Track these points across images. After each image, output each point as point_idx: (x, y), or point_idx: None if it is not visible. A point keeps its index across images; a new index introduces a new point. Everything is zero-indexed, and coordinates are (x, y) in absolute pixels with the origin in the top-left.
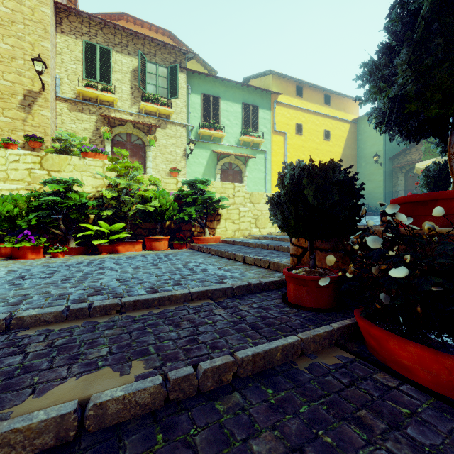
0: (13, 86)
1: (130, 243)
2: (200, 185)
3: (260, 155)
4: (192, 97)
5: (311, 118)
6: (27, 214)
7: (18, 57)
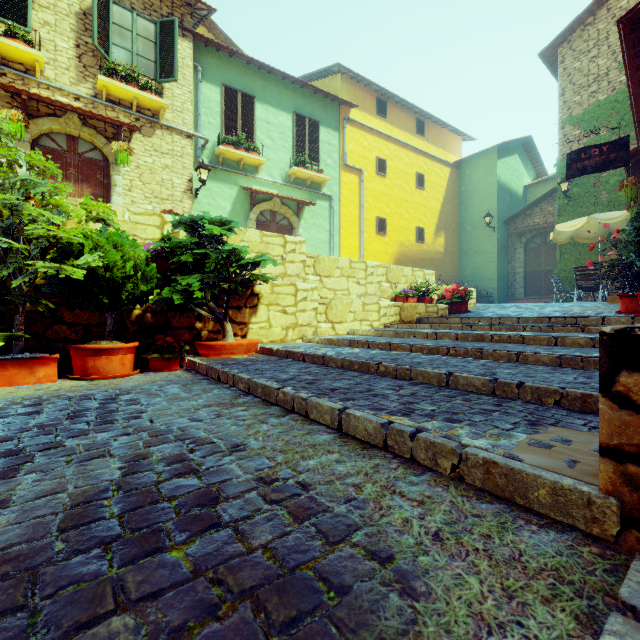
0: None
1: (18, 363)
2: (212, 226)
3: (323, 203)
4: (205, 88)
5: (399, 153)
6: None
7: None
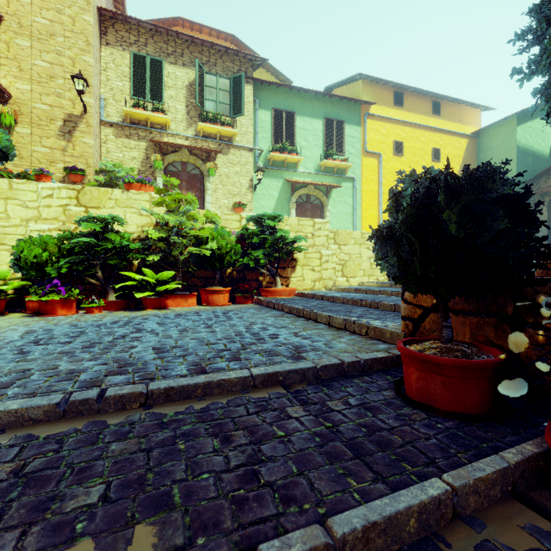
0: (52, 110)
1: (181, 296)
2: (269, 221)
3: (347, 184)
4: (260, 114)
5: (415, 134)
6: (58, 260)
7: (58, 76)
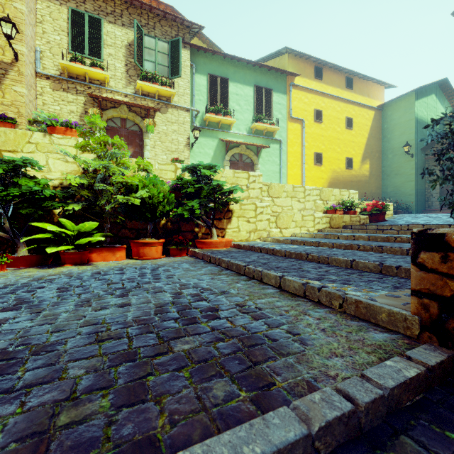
0: None
1: (108, 249)
2: (205, 170)
3: (274, 145)
4: (197, 78)
5: (332, 104)
6: None
7: None
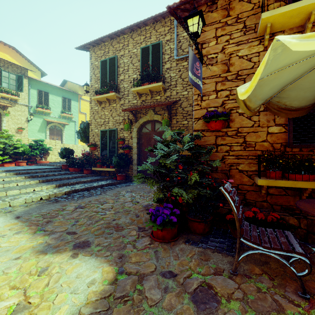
0: None
1: (9, 163)
2: (40, 142)
3: (72, 123)
4: (31, 90)
5: None
6: None
7: None
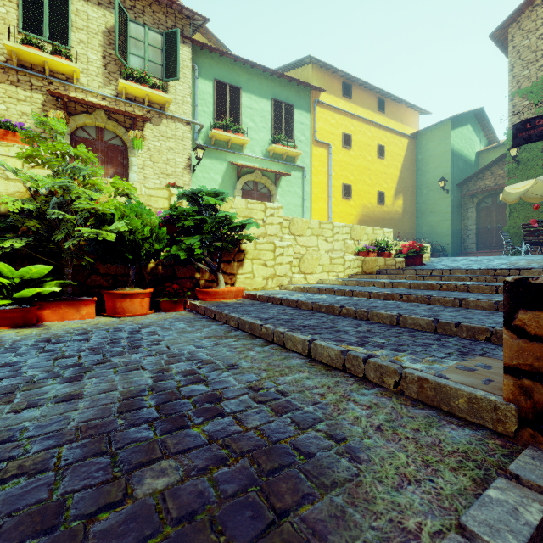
0: None
1: (68, 304)
2: (209, 197)
3: (296, 173)
4: (200, 84)
5: (362, 128)
6: None
7: None
